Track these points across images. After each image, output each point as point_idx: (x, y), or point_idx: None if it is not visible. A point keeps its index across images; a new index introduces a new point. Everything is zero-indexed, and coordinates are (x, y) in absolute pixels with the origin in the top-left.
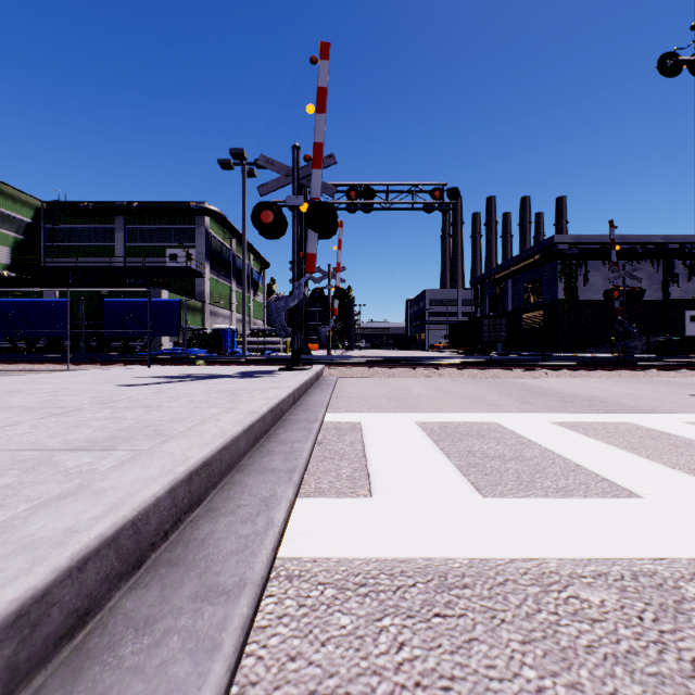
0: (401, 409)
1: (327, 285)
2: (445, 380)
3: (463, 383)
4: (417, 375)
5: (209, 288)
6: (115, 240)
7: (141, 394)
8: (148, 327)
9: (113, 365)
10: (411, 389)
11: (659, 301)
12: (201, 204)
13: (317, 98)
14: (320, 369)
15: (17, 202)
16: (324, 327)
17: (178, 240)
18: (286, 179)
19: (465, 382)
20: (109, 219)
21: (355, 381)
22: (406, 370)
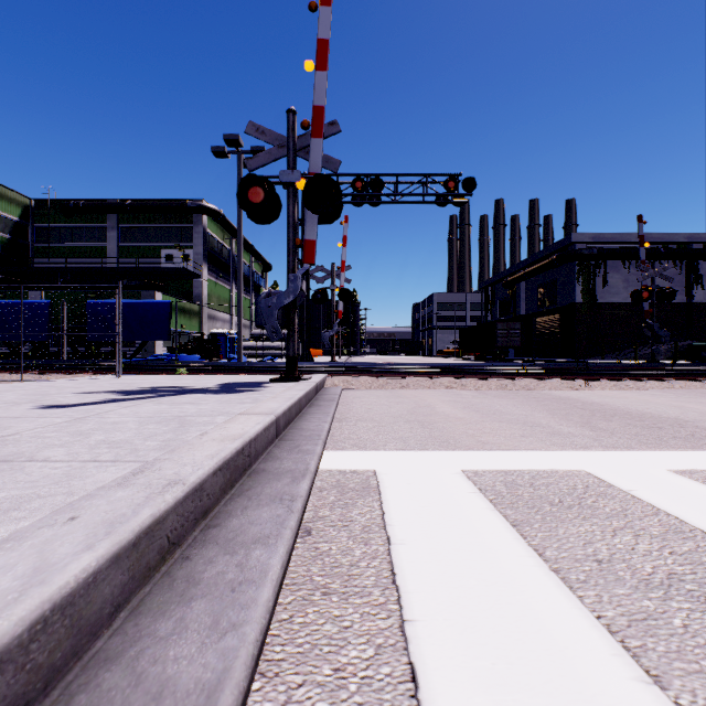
0: (431, 443)
1: (331, 285)
2: (471, 393)
3: (495, 398)
4: (436, 386)
5: (206, 290)
6: (108, 240)
7: (41, 426)
8: (117, 329)
9: (82, 374)
10: (434, 406)
11: (682, 304)
12: (198, 202)
13: (317, 52)
14: (321, 380)
15: (3, 199)
16: (327, 331)
17: (174, 240)
18: (279, 151)
19: (496, 396)
20: (101, 218)
21: (363, 394)
22: (422, 380)
